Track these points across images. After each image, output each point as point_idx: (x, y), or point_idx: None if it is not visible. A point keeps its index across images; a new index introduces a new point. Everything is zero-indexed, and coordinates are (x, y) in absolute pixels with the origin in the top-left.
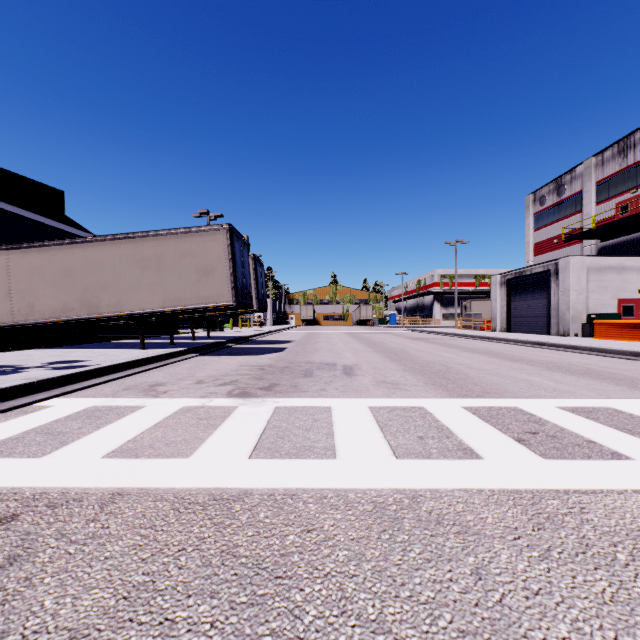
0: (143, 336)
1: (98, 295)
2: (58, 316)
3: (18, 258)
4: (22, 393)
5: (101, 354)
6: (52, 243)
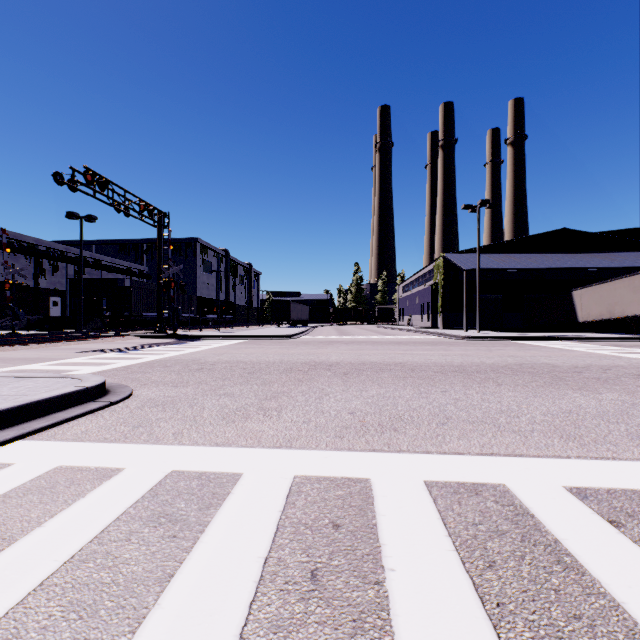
0: (635, 328)
1: (613, 307)
2: (597, 318)
3: (583, 292)
4: (550, 339)
5: (605, 335)
6: (595, 284)
